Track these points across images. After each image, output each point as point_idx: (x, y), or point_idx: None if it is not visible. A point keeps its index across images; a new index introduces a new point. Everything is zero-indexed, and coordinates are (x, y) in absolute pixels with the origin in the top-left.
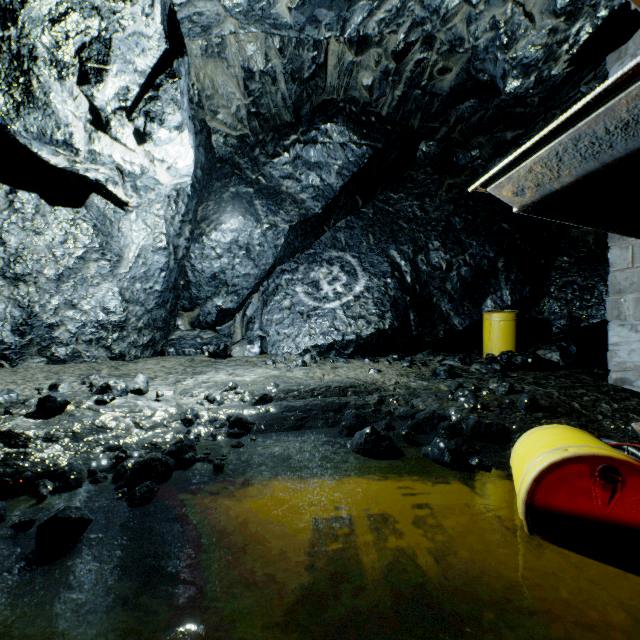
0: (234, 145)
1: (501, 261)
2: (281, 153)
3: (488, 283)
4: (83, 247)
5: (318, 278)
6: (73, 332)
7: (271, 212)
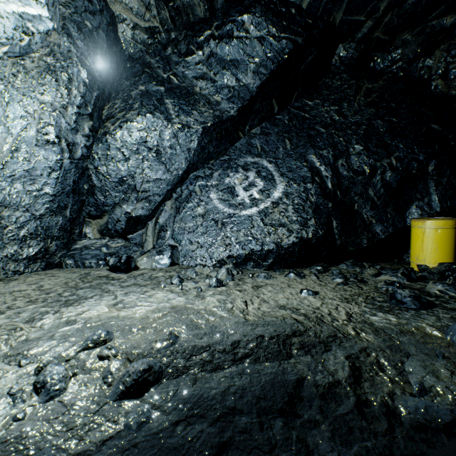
0: (144, 41)
1: (432, 164)
2: (194, 50)
3: (415, 188)
4: None
5: (233, 184)
6: None
7: (183, 112)
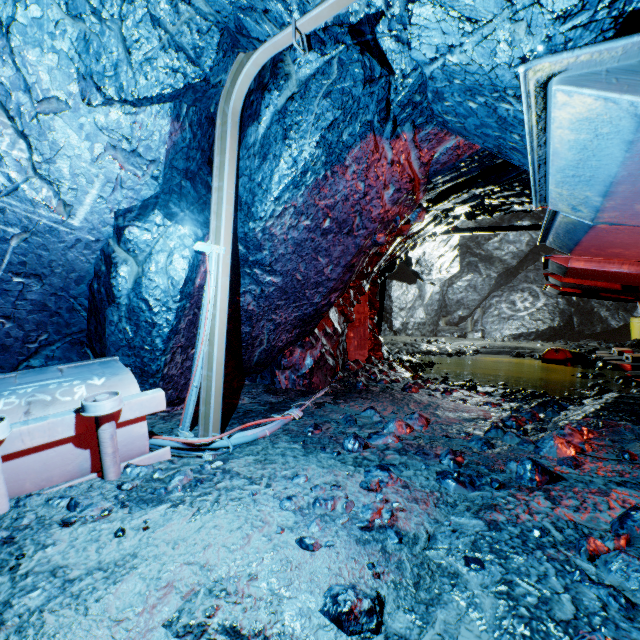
0: (467, 238)
1: None
2: (492, 238)
3: None
4: (416, 297)
5: (514, 299)
6: (412, 326)
7: (487, 269)
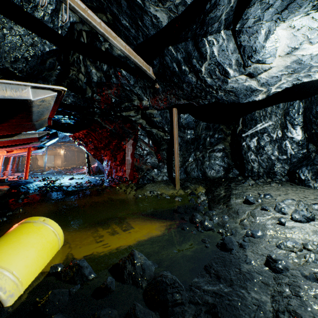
0: None
1: None
2: None
3: None
4: None
5: None
6: None
7: None
